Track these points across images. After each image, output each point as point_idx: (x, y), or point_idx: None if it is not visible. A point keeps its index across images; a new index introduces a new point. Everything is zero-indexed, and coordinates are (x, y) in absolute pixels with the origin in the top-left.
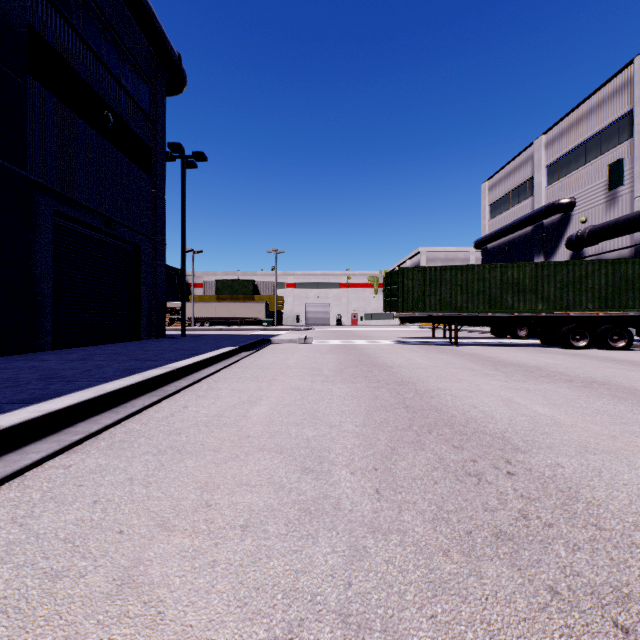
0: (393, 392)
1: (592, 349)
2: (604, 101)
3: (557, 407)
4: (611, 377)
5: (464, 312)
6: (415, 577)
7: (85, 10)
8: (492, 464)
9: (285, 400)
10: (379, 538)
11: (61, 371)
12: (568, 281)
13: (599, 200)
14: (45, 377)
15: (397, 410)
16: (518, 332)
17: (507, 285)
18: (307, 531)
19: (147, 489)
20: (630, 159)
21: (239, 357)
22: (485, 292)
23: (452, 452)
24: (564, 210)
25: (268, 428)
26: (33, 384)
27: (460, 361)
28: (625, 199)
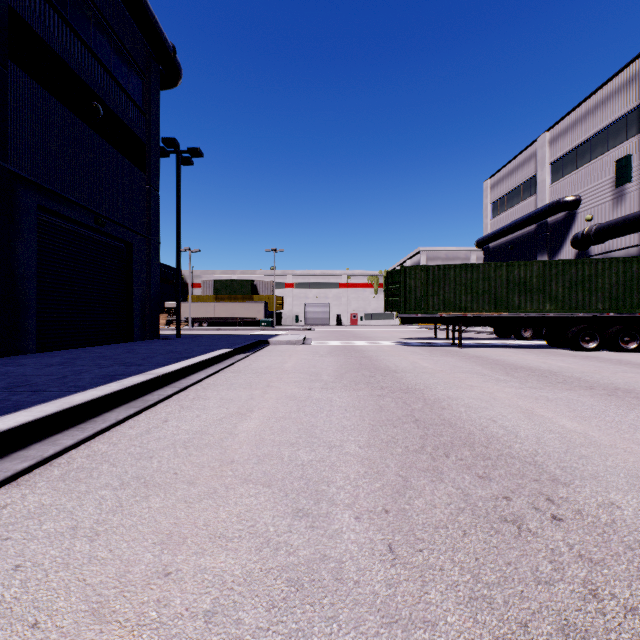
0: (399, 402)
1: (602, 351)
2: (611, 96)
3: (587, 421)
4: (634, 383)
5: (469, 312)
6: None
7: None
8: (530, 503)
9: (279, 412)
10: (398, 637)
11: (34, 378)
12: (577, 280)
13: (606, 197)
14: (12, 385)
15: (406, 425)
16: (523, 333)
17: (513, 284)
18: (297, 623)
19: (91, 545)
20: (638, 155)
21: (233, 360)
22: (490, 292)
23: (478, 485)
24: (569, 208)
25: (257, 450)
26: None
27: (467, 364)
28: (633, 196)
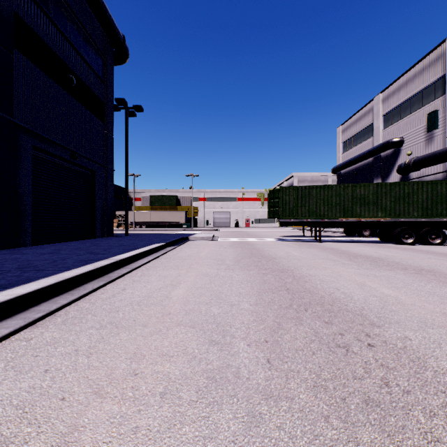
0: (277, 277)
1: (417, 245)
2: (424, 69)
3: (398, 289)
4: (434, 266)
5: (326, 218)
6: (303, 443)
7: (56, 3)
8: (355, 337)
9: (198, 284)
10: (271, 405)
11: (34, 262)
12: (400, 196)
13: (420, 139)
14: (22, 267)
15: (280, 292)
16: (363, 232)
17: (356, 199)
18: (213, 398)
19: (88, 359)
20: (443, 110)
21: (165, 251)
22: (340, 204)
23: (324, 327)
24: (395, 146)
25: (184, 306)
26: (12, 272)
27: (324, 254)
28: (439, 138)
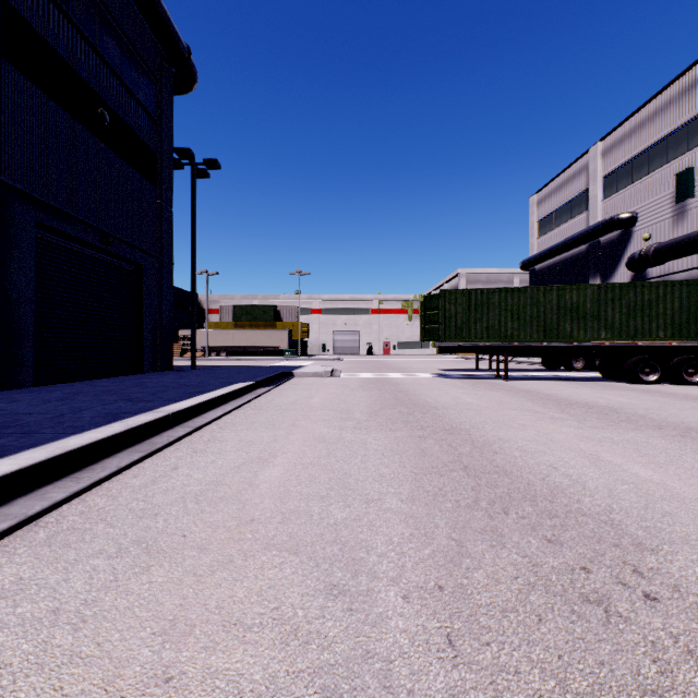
0: (444, 444)
1: (664, 384)
2: (671, 102)
3: (663, 468)
4: None
5: (515, 341)
6: None
7: None
8: (615, 576)
9: (306, 457)
10: None
11: (26, 417)
12: (636, 305)
13: (665, 214)
14: (0, 426)
15: (454, 473)
16: (573, 364)
17: (565, 310)
18: None
19: (75, 636)
20: None
21: (254, 395)
22: (539, 318)
23: (547, 551)
24: (624, 226)
25: (281, 505)
26: None
27: (516, 400)
28: (696, 213)
